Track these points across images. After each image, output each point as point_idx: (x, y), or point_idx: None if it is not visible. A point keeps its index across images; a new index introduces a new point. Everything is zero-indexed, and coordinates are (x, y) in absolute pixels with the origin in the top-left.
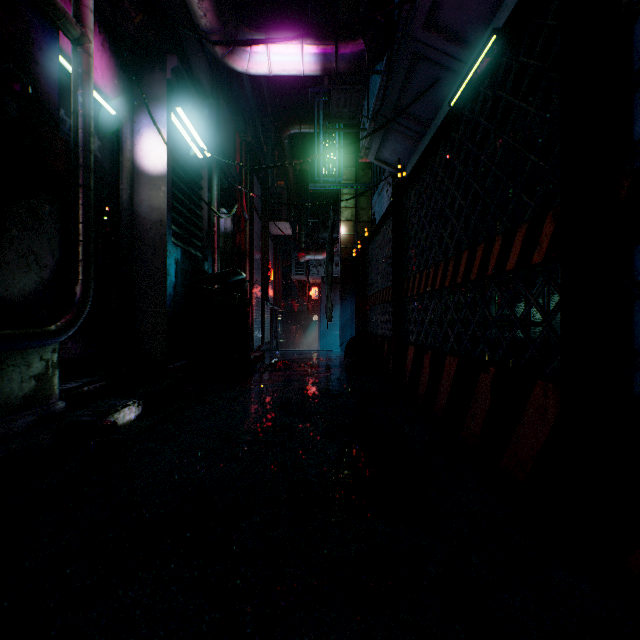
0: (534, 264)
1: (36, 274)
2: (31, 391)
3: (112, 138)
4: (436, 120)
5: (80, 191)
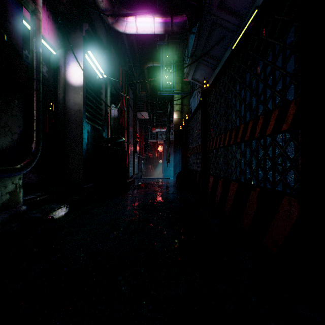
0: (283, 130)
1: (10, 137)
2: (7, 200)
3: (54, 66)
4: (224, 57)
5: (34, 93)
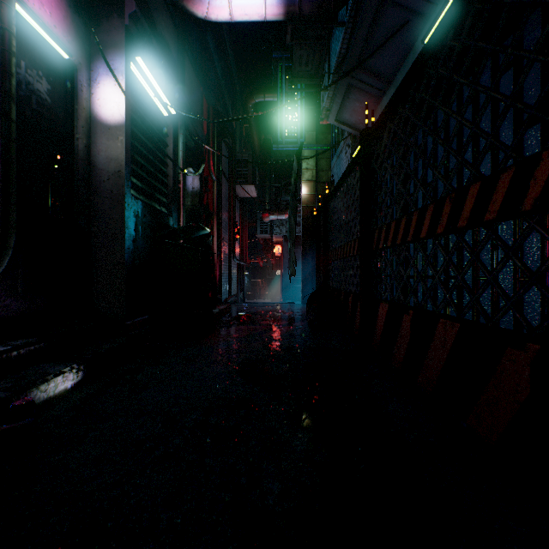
0: None
1: None
2: None
3: (65, 84)
4: (402, 69)
5: None
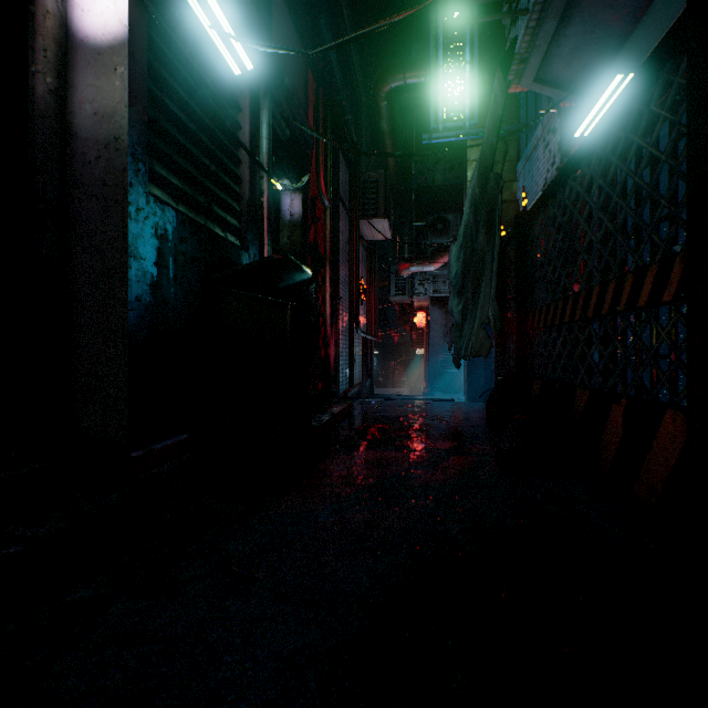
0: None
1: None
2: None
3: None
4: None
5: None
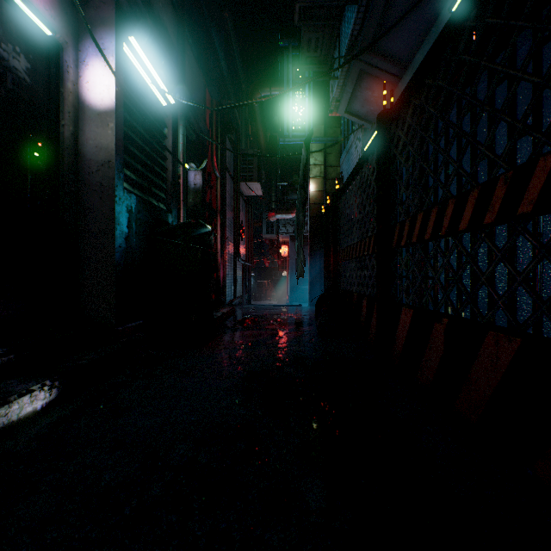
0: None
1: None
2: None
3: (48, 63)
4: (423, 47)
5: None
